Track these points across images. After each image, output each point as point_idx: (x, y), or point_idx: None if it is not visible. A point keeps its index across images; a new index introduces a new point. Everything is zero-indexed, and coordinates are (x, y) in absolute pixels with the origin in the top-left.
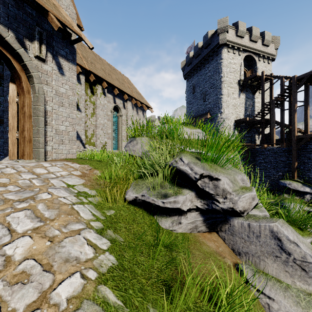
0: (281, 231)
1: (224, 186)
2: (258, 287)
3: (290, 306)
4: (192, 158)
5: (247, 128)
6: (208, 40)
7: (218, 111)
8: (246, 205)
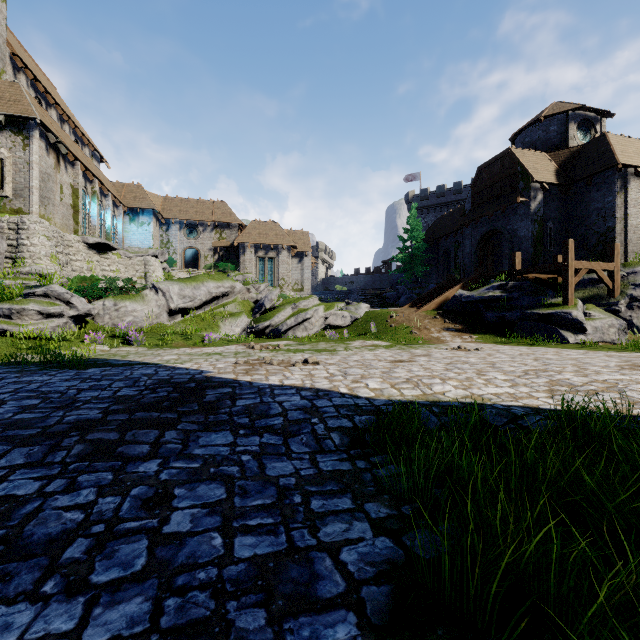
0: None
1: None
2: None
3: None
4: None
5: None
6: (462, 190)
7: None
8: None
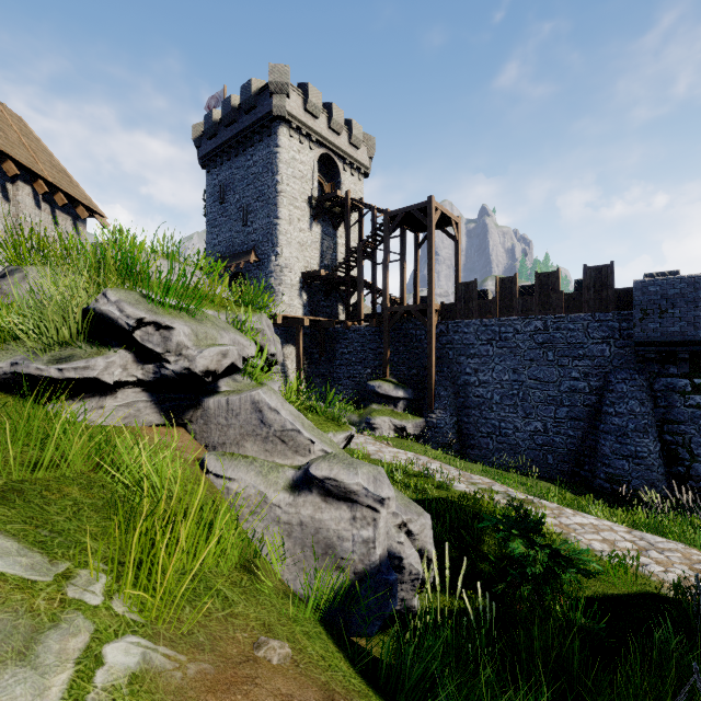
0: (263, 399)
1: (180, 338)
2: (220, 472)
3: (251, 479)
4: (130, 296)
5: (324, 291)
6: (252, 98)
7: (271, 251)
8: (213, 364)
